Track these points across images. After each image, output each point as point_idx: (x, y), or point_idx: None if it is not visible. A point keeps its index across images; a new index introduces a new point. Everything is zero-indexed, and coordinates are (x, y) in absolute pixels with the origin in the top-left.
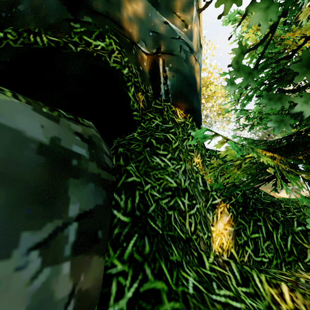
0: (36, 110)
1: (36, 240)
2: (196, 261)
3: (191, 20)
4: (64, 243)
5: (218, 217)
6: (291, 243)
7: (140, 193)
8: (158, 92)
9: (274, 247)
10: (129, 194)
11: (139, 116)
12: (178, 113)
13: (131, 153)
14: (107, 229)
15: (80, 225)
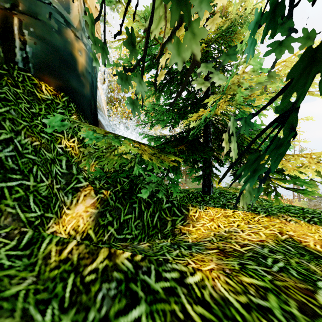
0: None
1: None
2: None
3: None
4: None
5: (80, 200)
6: (157, 218)
7: None
8: (12, 58)
9: (142, 224)
10: None
11: None
12: (44, 88)
13: None
14: None
15: None
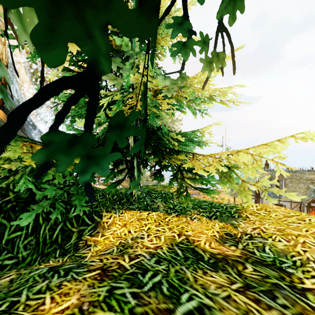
0: None
1: None
2: None
3: None
4: None
5: None
6: (59, 231)
7: None
8: None
9: (36, 242)
10: None
11: None
12: None
13: None
14: None
15: None
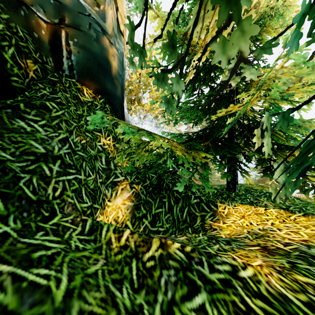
0: None
1: None
2: (38, 218)
3: (104, 1)
4: None
5: (118, 193)
6: (186, 213)
7: None
8: (60, 66)
9: (172, 218)
10: None
11: (21, 84)
12: (86, 92)
13: None
14: None
15: None
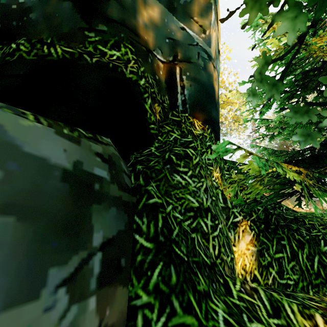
0: (58, 133)
1: (63, 276)
2: (223, 289)
3: (209, 25)
4: (89, 276)
5: (240, 236)
6: (318, 264)
7: (163, 216)
8: (175, 103)
9: (300, 268)
10: (151, 217)
11: (156, 130)
12: (196, 124)
13: (151, 172)
14: (129, 256)
15: (104, 254)
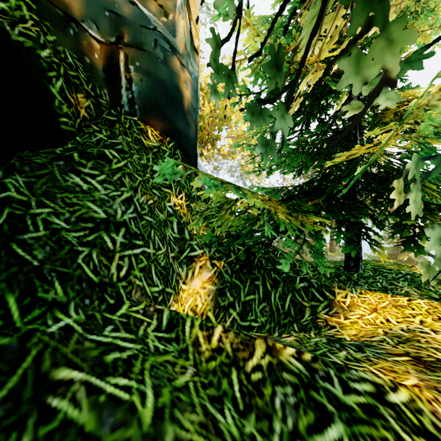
0: None
1: None
2: (103, 307)
3: (174, 8)
4: None
5: (195, 272)
6: (290, 302)
7: (15, 213)
8: (118, 100)
9: (270, 309)
10: None
11: (72, 126)
12: (151, 134)
13: (24, 164)
14: None
15: None
